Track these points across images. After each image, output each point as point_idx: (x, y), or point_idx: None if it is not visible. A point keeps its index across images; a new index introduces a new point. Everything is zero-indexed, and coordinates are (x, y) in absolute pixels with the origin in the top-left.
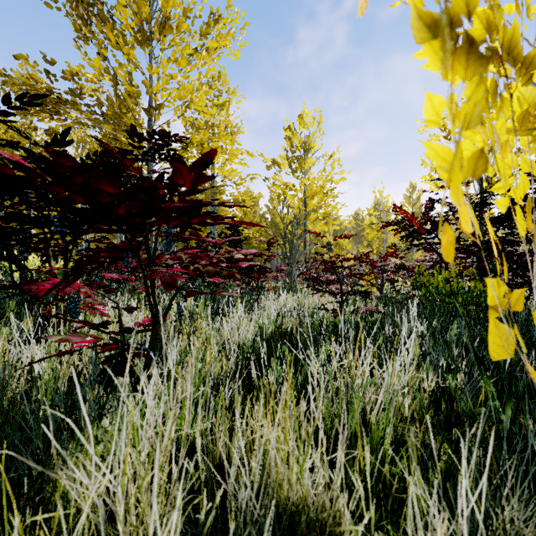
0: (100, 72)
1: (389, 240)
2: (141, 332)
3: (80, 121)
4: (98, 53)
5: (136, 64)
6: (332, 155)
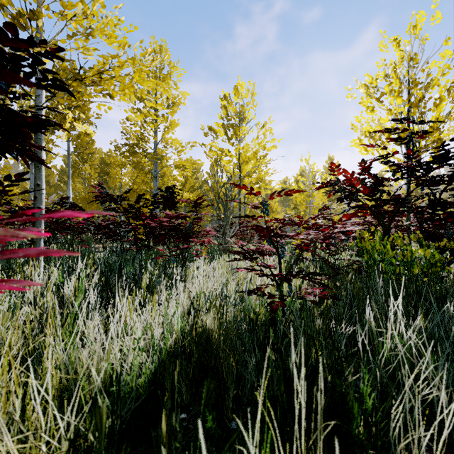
0: None
1: (315, 203)
2: None
3: None
4: None
5: None
6: (265, 124)
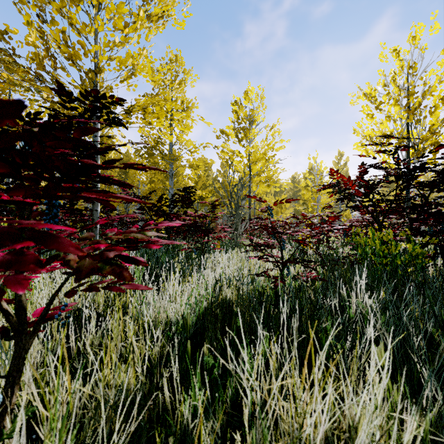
0: (33, 31)
1: (322, 200)
2: (13, 338)
3: (12, 81)
4: (37, 15)
5: (79, 29)
6: (273, 126)
